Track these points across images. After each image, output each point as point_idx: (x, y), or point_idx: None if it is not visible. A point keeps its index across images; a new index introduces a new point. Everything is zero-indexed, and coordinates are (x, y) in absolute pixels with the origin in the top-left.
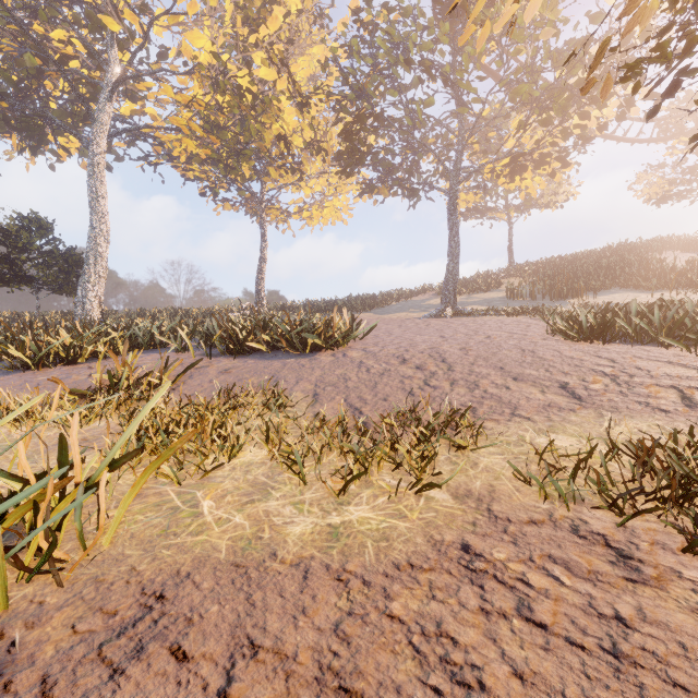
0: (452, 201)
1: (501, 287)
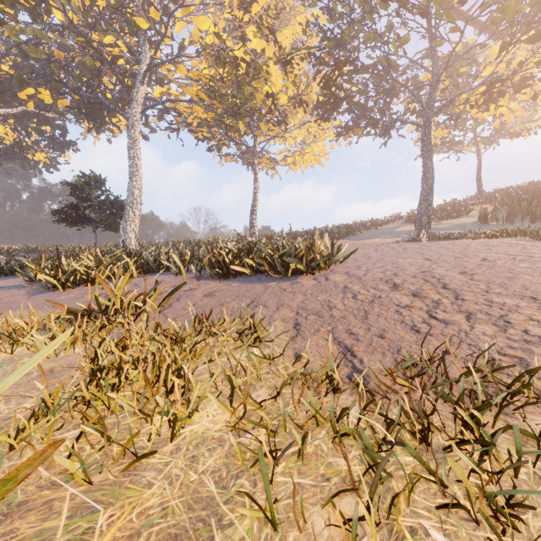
0: (425, 132)
1: (470, 213)
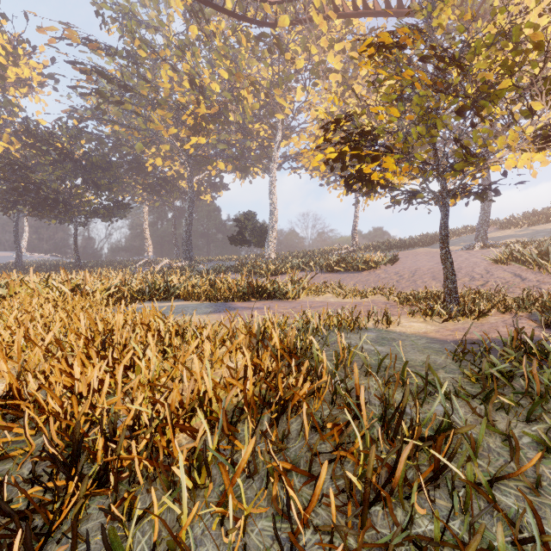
0: None
1: None
